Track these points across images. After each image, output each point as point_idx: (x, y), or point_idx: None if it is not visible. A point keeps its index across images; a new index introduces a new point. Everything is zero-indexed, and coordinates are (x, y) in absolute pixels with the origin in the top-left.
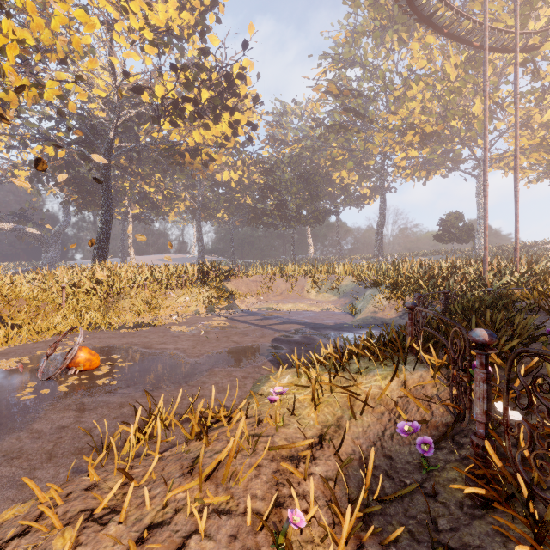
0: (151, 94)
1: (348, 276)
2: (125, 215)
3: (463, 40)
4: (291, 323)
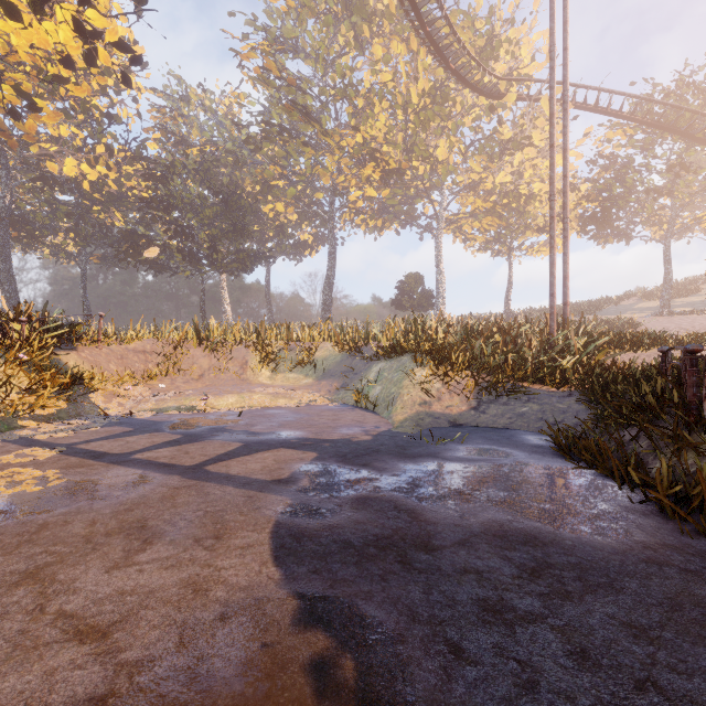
0: None
1: (323, 343)
2: None
3: (442, 53)
4: (271, 447)
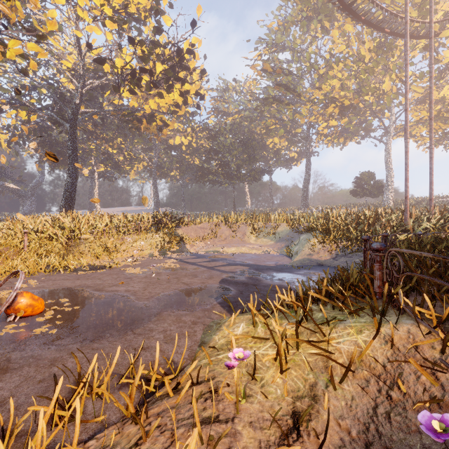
0: (112, 65)
1: (283, 223)
2: (92, 173)
3: (377, 27)
4: (236, 265)
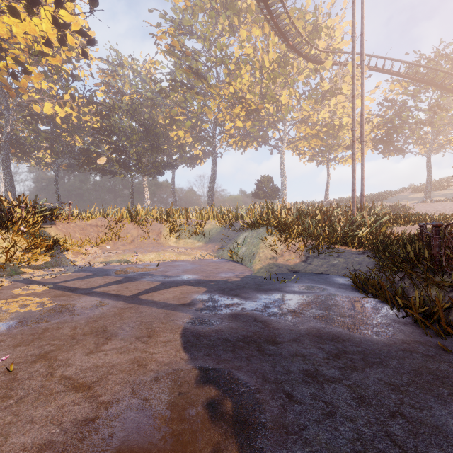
0: None
1: (209, 220)
2: None
3: (284, 36)
4: (178, 284)
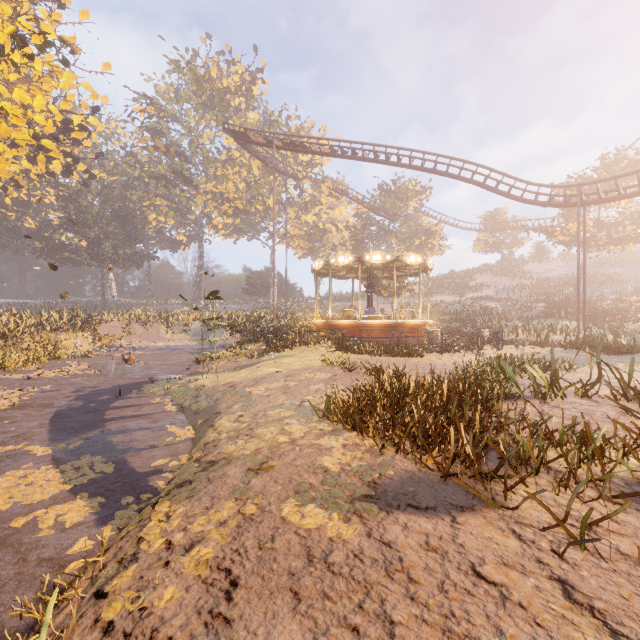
0: None
1: (195, 321)
2: None
3: (264, 162)
4: (183, 349)
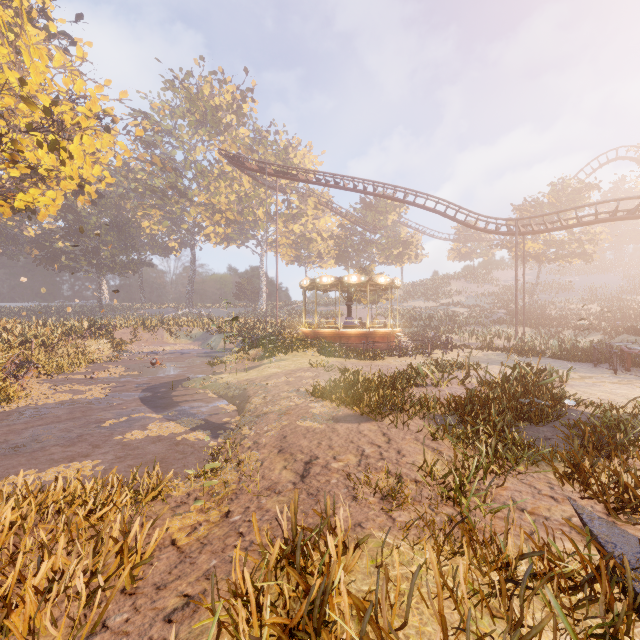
0: None
1: (195, 328)
2: None
3: (255, 179)
4: (190, 353)
